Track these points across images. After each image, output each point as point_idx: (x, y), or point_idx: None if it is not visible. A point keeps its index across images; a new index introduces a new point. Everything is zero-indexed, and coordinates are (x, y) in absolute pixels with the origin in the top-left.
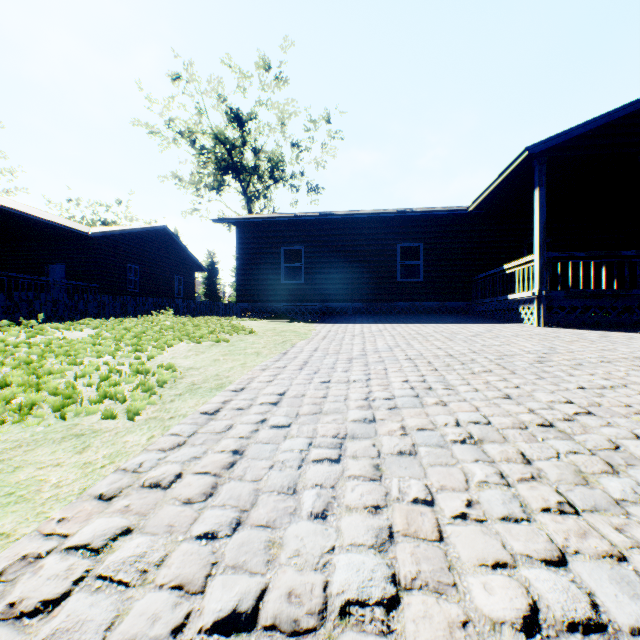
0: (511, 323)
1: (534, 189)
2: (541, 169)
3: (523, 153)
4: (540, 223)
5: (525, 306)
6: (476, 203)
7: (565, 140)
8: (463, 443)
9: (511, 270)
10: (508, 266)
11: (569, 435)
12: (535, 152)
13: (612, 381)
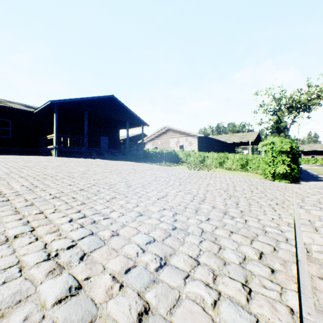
0: (49, 156)
1: (55, 113)
2: (57, 108)
3: (50, 101)
4: (56, 124)
5: (53, 150)
6: (37, 110)
7: (63, 102)
8: (4, 167)
9: (50, 138)
10: (49, 136)
11: (27, 166)
12: (53, 103)
13: (50, 163)
